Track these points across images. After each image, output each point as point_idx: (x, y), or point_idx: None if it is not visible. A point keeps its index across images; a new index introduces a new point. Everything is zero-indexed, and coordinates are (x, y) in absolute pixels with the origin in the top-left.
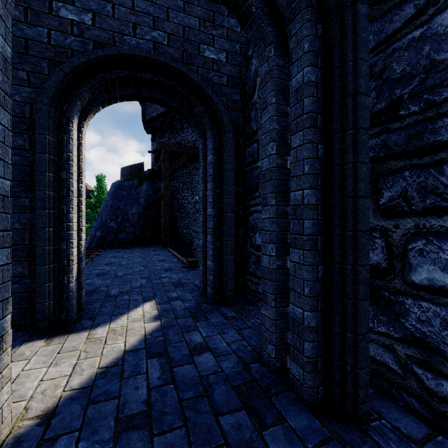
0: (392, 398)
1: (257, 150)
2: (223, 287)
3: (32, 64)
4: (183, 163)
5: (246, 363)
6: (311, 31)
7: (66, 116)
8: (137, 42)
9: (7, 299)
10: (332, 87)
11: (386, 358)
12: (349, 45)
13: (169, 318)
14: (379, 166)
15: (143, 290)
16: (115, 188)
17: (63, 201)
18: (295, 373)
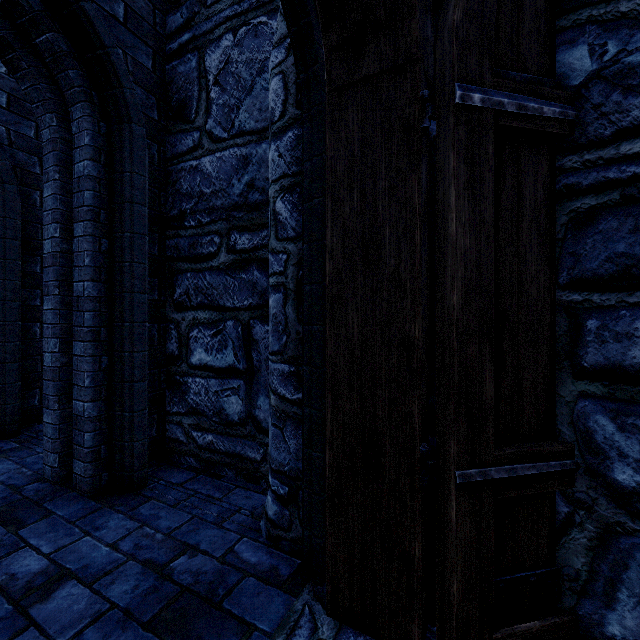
0: (180, 465)
1: None
2: None
3: None
4: None
5: (17, 488)
6: (93, 127)
7: None
8: None
9: None
10: (115, 188)
11: (178, 433)
12: (127, 157)
13: None
14: (174, 266)
15: None
16: None
17: None
18: (77, 471)
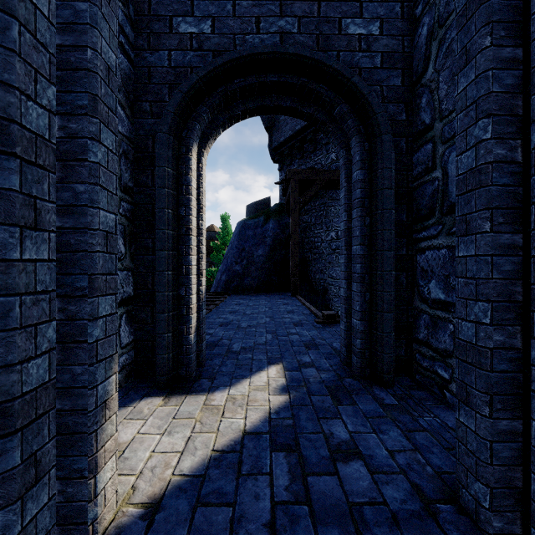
0: None
1: (432, 153)
2: (376, 358)
3: (154, 92)
4: (316, 193)
5: (426, 499)
6: None
7: (185, 144)
8: (261, 39)
9: (111, 356)
10: None
11: None
12: None
13: (299, 392)
14: None
15: (269, 348)
16: (241, 228)
17: (182, 241)
18: None
